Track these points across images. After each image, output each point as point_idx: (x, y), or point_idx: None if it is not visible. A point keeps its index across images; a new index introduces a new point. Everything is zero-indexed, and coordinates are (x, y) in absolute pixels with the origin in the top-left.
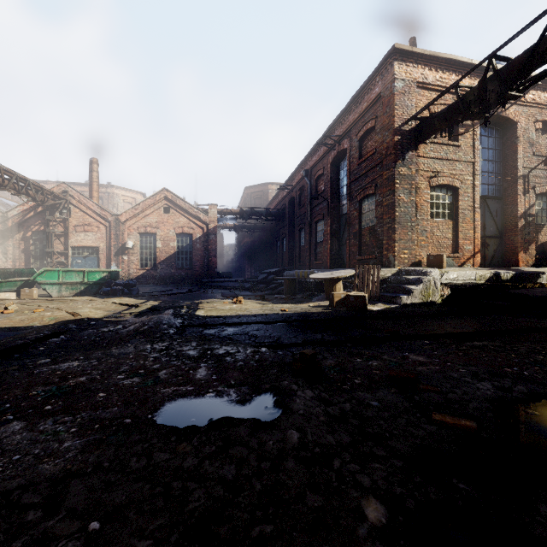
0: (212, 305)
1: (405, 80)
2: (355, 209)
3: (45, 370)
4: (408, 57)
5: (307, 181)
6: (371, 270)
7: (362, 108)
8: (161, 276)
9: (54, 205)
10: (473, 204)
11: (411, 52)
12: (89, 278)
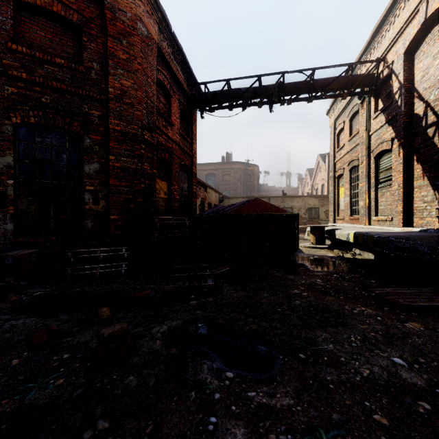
0: None
1: None
2: None
3: None
4: None
5: None
6: None
7: None
8: None
9: None
10: None
11: None
12: None
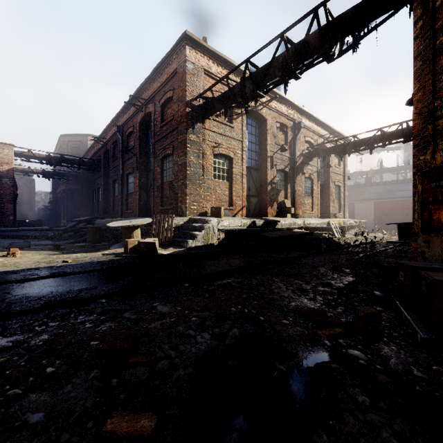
0: None
1: (195, 64)
2: (159, 166)
3: None
4: (197, 46)
5: (119, 136)
6: (166, 219)
7: (163, 78)
8: None
9: None
10: (242, 172)
11: (199, 43)
12: None
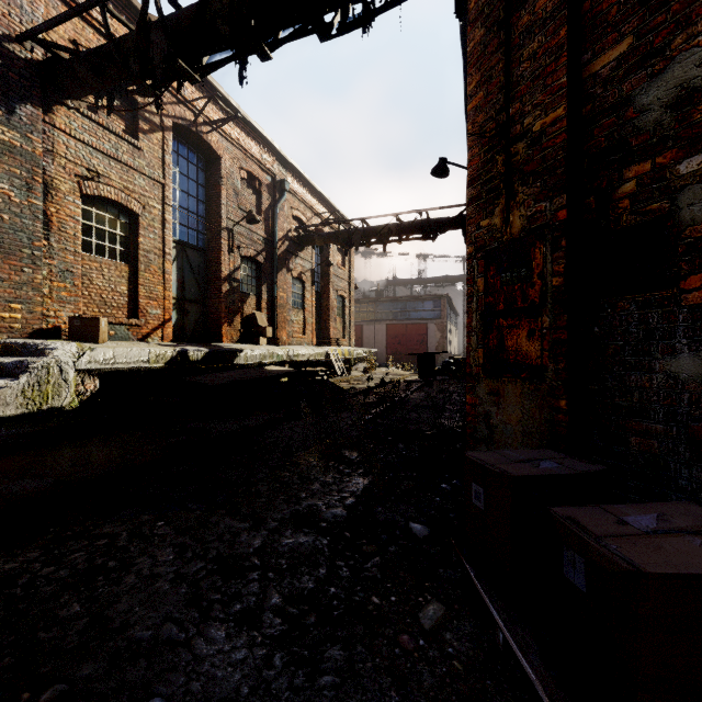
0: None
1: None
2: None
3: None
4: None
5: None
6: None
7: None
8: None
9: None
10: (164, 247)
11: None
12: None
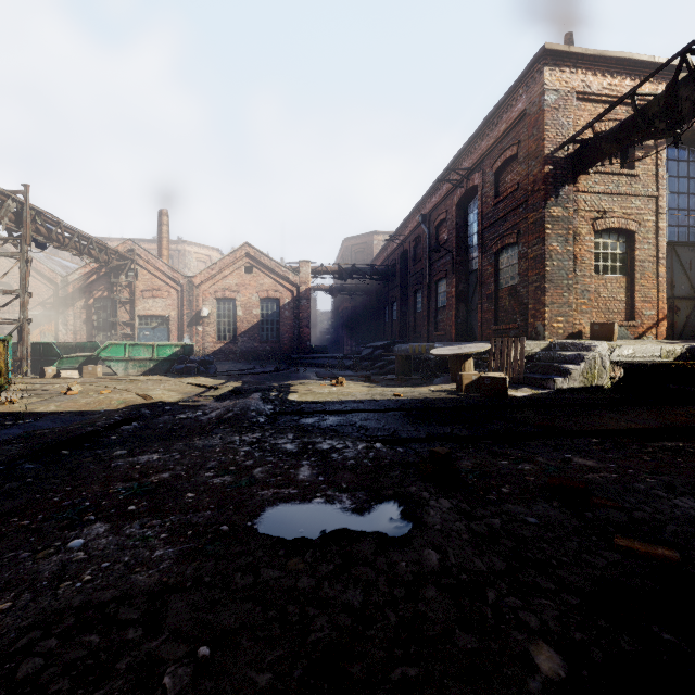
0: (307, 388)
1: (559, 91)
2: (490, 264)
3: (123, 463)
4: (563, 60)
5: (424, 229)
6: (512, 344)
7: (500, 131)
8: (241, 351)
9: (119, 267)
10: (657, 254)
11: (568, 53)
12: (159, 353)
